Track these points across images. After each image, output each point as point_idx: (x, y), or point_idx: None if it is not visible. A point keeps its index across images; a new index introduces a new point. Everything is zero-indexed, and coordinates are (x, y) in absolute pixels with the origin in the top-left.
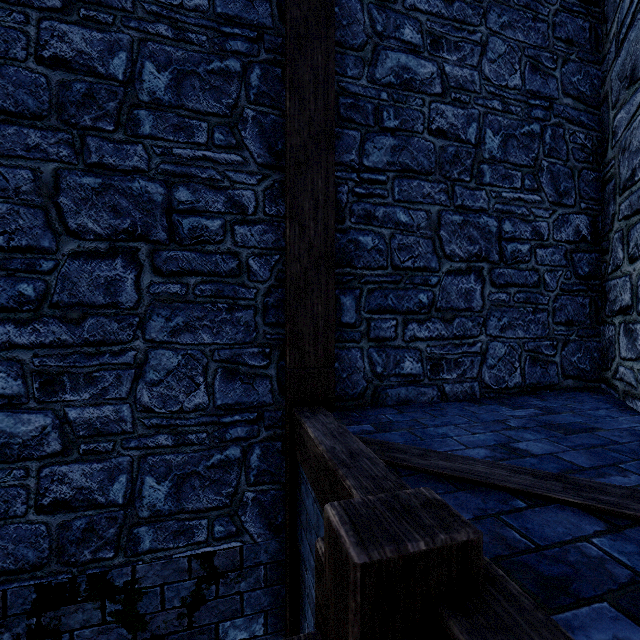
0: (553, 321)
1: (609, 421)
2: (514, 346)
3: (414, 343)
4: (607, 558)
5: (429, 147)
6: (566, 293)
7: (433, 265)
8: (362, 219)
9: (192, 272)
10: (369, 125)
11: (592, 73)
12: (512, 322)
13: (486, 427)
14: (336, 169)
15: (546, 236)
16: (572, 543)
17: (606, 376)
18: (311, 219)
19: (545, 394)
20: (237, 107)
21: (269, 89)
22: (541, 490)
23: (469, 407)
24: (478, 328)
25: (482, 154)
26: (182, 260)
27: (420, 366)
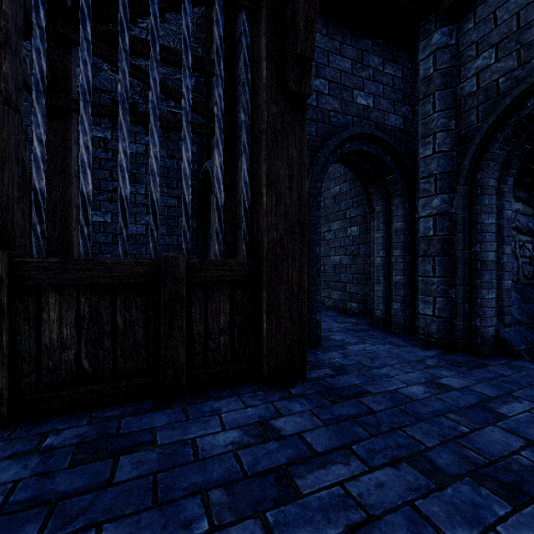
0: None
1: None
2: None
3: None
4: None
5: None
6: None
7: None
8: None
9: None
10: None
11: None
12: None
13: None
14: None
15: None
16: None
17: None
18: None
19: None
20: None
21: None
22: None
23: None
24: None
25: None
26: None
27: None
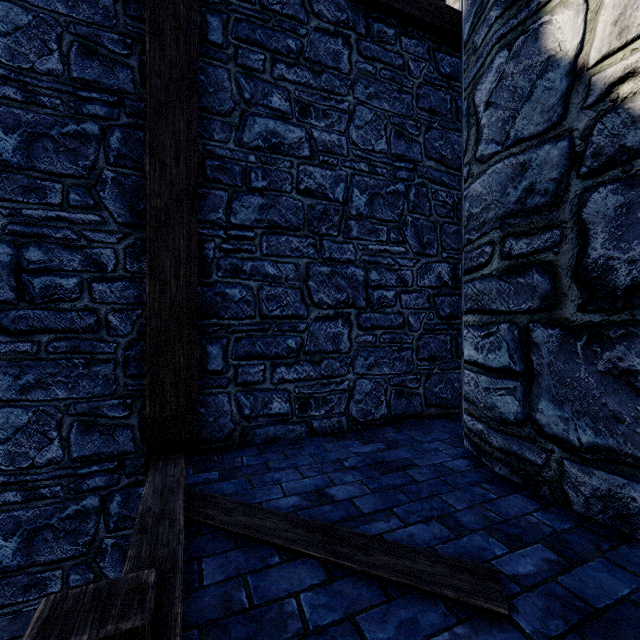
0: (417, 357)
1: (431, 456)
2: (380, 382)
3: (282, 385)
4: (296, 613)
5: (297, 205)
6: (429, 332)
7: (301, 313)
8: (229, 273)
9: (44, 330)
10: (237, 185)
11: (453, 139)
12: (378, 360)
13: (322, 469)
14: (202, 227)
15: (410, 283)
16: (282, 600)
17: (461, 404)
18: (173, 276)
19: (407, 423)
20: (95, 169)
21: (131, 151)
22: (299, 545)
23: (327, 443)
24: (346, 368)
25: (350, 211)
26: (33, 319)
27: (289, 406)
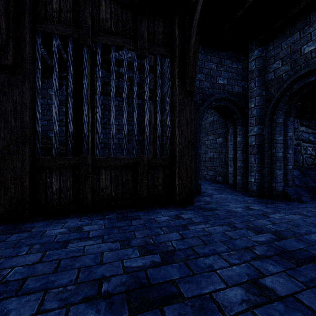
0: None
1: None
2: None
3: None
4: None
5: None
6: None
7: None
8: None
9: None
10: None
11: None
12: None
13: None
14: None
15: None
16: None
17: None
18: None
19: None
20: None
21: None
22: None
23: None
24: None
25: None
26: None
27: None
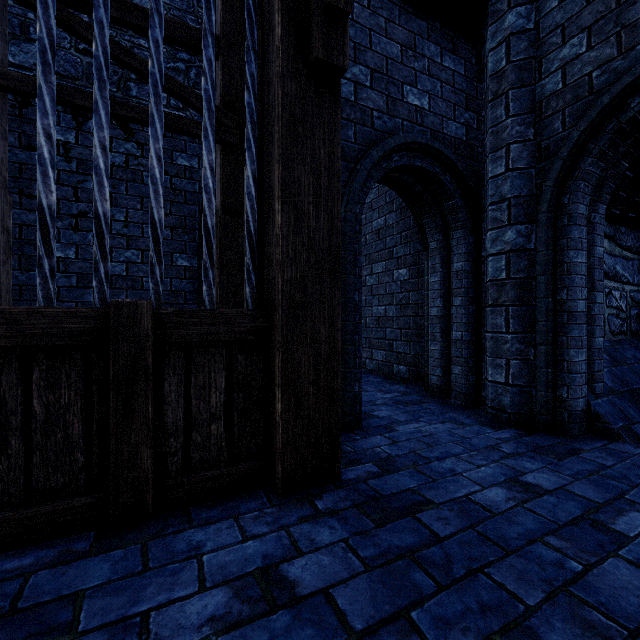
0: None
1: None
2: None
3: None
4: None
5: None
6: None
7: None
8: None
9: None
10: None
11: None
12: None
13: None
14: None
15: None
16: None
17: None
18: None
19: None
20: None
21: None
22: None
23: None
24: None
25: None
26: None
27: None
